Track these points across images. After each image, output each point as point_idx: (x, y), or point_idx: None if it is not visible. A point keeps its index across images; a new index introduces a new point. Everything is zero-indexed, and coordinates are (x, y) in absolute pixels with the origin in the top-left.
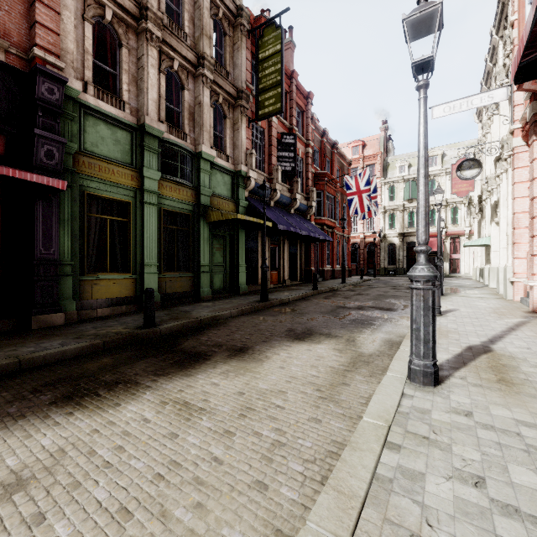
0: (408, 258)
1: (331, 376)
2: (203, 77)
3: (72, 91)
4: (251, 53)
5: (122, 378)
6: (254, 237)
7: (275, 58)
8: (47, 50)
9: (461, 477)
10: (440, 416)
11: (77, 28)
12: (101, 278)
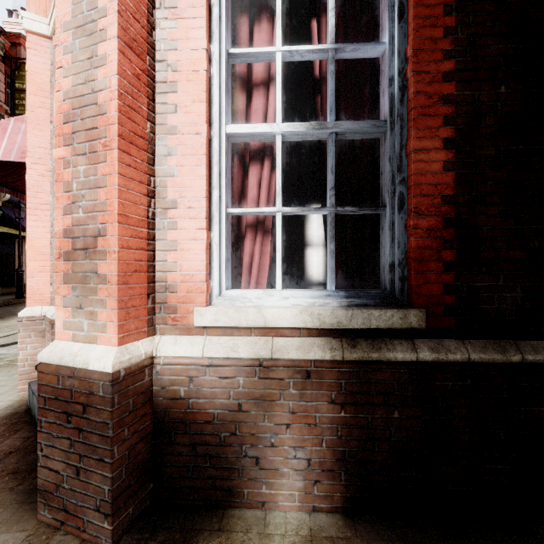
0: None
1: None
2: None
3: None
4: (6, 74)
5: None
6: (11, 242)
7: None
8: None
9: None
10: None
11: None
12: None
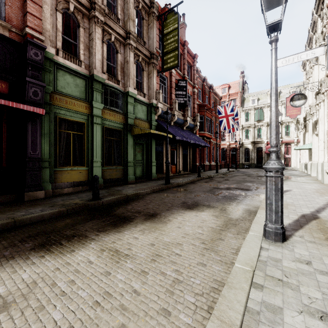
0: (257, 157)
1: (211, 233)
2: (129, 45)
3: (49, 54)
4: (159, 30)
5: (77, 233)
6: (161, 144)
7: (174, 32)
8: (34, 29)
9: (310, 312)
10: (289, 264)
11: (52, 16)
12: (67, 169)
